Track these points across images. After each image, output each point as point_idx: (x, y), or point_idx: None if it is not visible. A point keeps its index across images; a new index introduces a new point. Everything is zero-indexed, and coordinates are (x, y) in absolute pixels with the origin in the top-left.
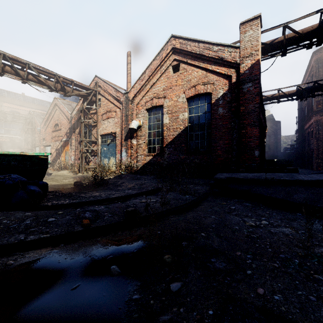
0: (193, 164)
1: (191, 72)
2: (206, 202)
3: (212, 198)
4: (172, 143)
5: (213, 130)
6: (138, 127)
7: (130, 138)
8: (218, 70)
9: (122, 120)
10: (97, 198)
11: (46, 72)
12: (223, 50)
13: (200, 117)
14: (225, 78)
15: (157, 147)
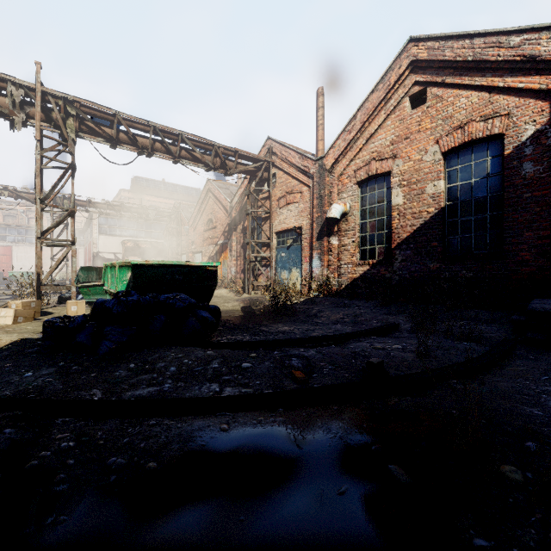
0: (462, 281)
1: (452, 100)
2: (517, 359)
3: (526, 351)
4: (410, 241)
5: (509, 211)
6: (342, 215)
7: (328, 235)
8: (521, 84)
9: (313, 206)
10: (290, 335)
11: (202, 144)
12: (537, 39)
13: (475, 187)
14: (541, 99)
15: (378, 249)
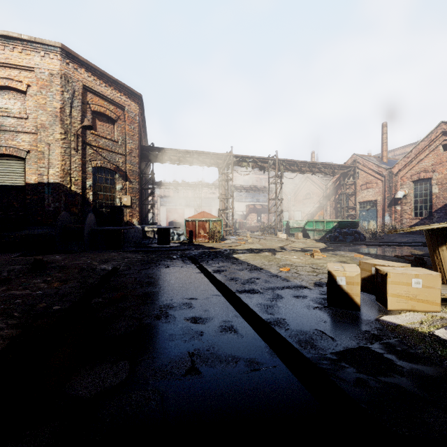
0: None
1: None
2: None
3: None
4: (442, 209)
5: None
6: (403, 196)
7: (394, 205)
8: None
9: (385, 191)
10: None
11: (325, 165)
12: None
13: None
14: None
15: (424, 212)
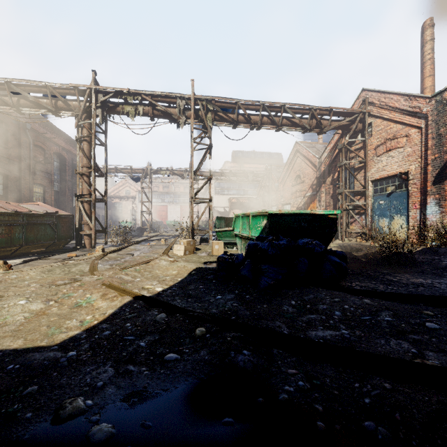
0: None
1: None
2: None
3: None
4: None
5: None
6: None
7: None
8: None
9: (427, 147)
10: (437, 290)
11: (300, 110)
12: None
13: None
14: None
15: None
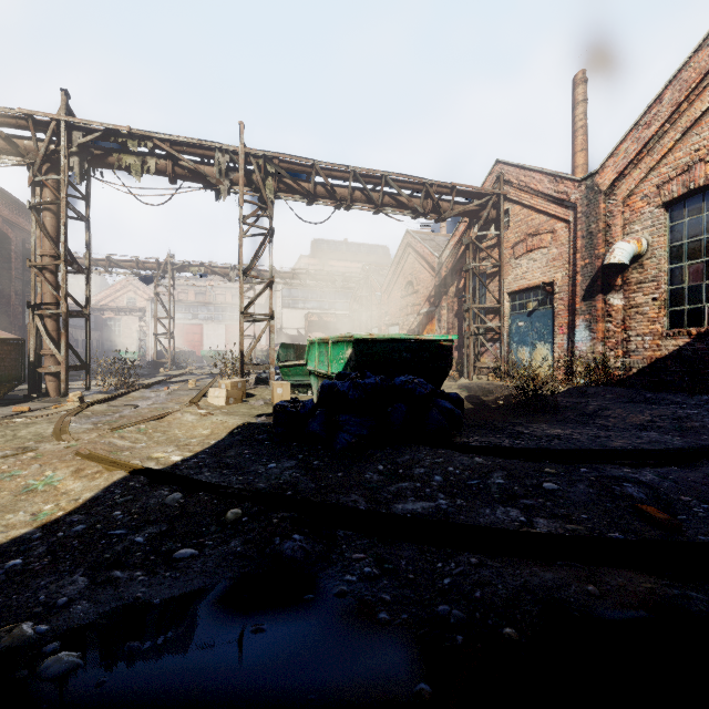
0: None
1: None
2: None
3: None
4: None
5: None
6: (631, 259)
7: (603, 292)
8: None
9: (576, 249)
10: (574, 443)
11: (409, 184)
12: None
13: None
14: None
15: (708, 310)
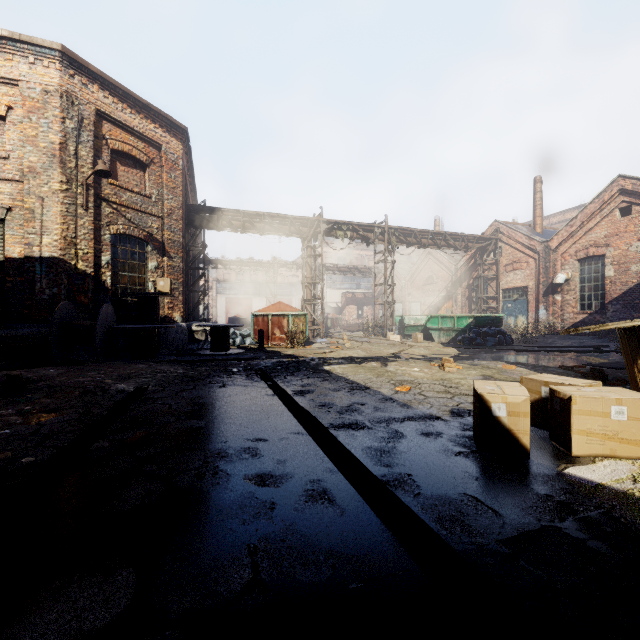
0: None
1: None
2: None
3: None
4: (619, 299)
5: None
6: (564, 281)
7: (552, 293)
8: None
9: (539, 273)
10: None
11: (455, 236)
12: None
13: None
14: None
15: (594, 304)
